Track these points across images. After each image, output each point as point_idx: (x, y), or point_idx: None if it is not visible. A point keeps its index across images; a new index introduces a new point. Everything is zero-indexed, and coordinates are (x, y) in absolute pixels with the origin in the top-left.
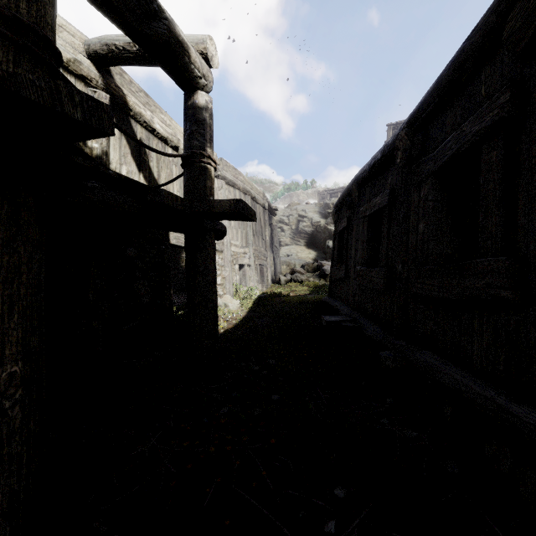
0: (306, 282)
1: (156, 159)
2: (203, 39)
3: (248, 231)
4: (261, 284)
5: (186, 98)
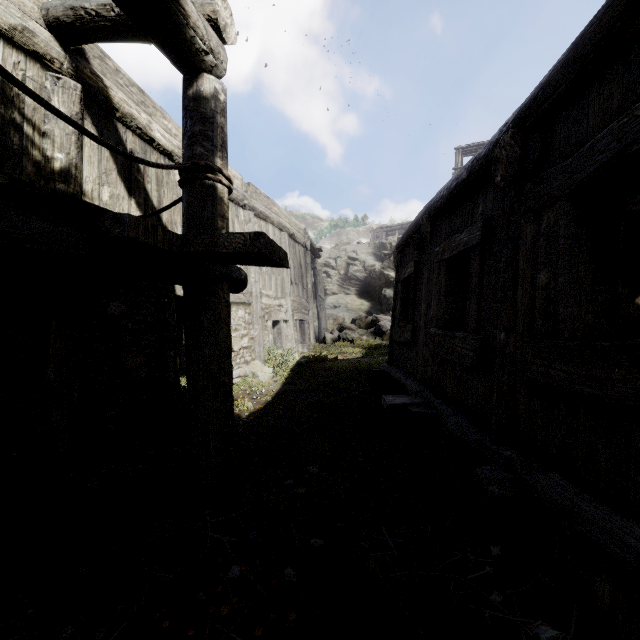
0: (358, 341)
1: (155, 180)
2: None
3: (284, 277)
4: (302, 344)
5: (186, 84)
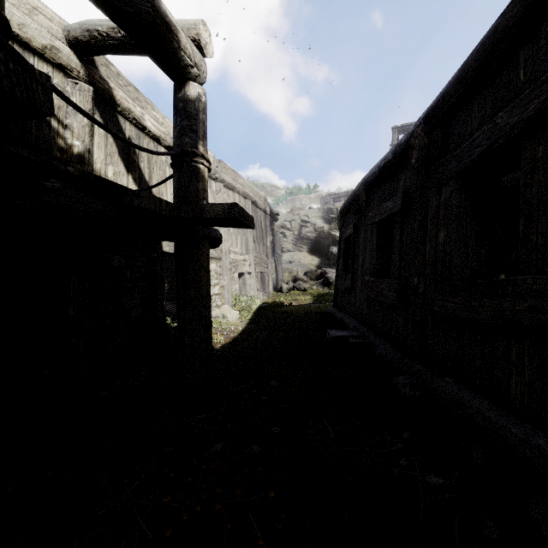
0: (310, 290)
1: (147, 159)
2: (196, 24)
3: (248, 237)
4: (262, 292)
5: (176, 90)
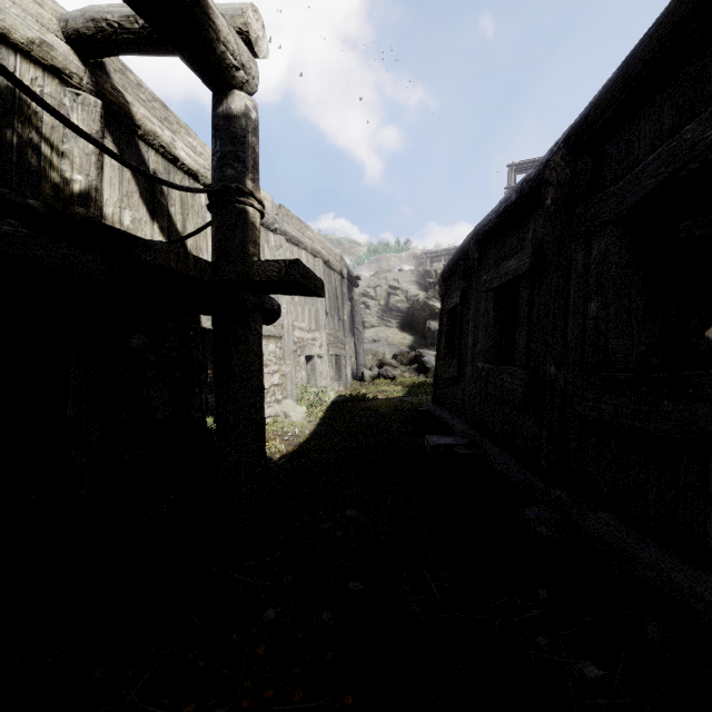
0: (400, 379)
1: (180, 202)
2: (243, 10)
3: (319, 308)
4: (338, 382)
5: (215, 102)
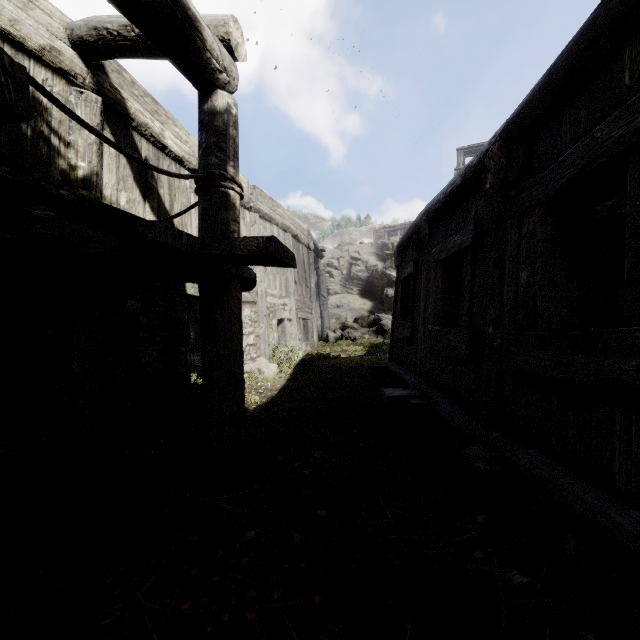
0: (361, 340)
1: (167, 185)
2: (225, 21)
3: (288, 277)
4: (305, 342)
5: (201, 100)
